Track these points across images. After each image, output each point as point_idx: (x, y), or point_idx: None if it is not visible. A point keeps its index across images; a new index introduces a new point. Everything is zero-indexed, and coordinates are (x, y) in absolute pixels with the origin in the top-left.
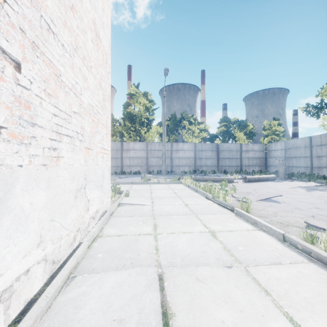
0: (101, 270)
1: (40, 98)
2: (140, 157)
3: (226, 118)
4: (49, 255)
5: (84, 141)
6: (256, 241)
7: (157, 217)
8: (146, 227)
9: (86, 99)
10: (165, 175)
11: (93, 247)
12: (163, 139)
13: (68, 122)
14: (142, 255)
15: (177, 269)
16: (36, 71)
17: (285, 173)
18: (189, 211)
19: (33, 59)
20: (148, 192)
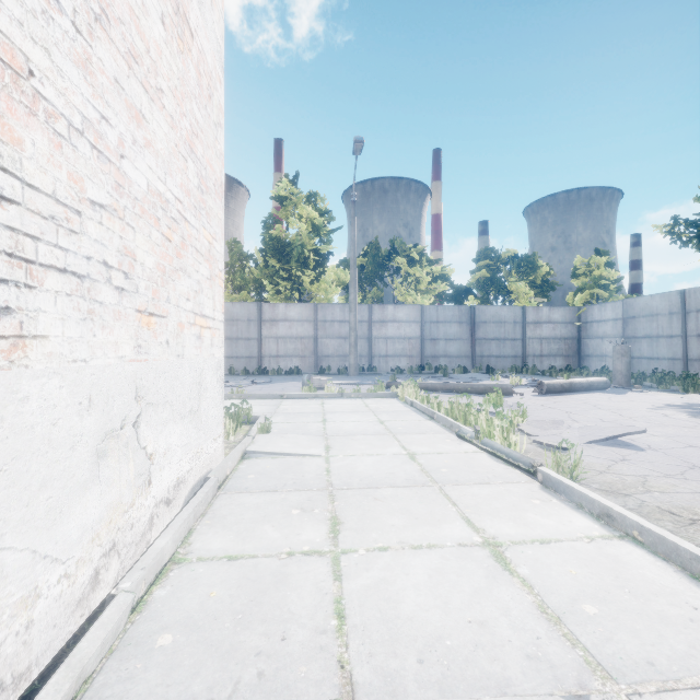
0: None
1: None
2: (301, 337)
3: (490, 250)
4: None
5: (134, 291)
6: (627, 582)
7: (339, 495)
8: (310, 526)
9: (140, 175)
10: (357, 377)
11: (152, 602)
12: (352, 296)
13: (69, 229)
14: (295, 640)
15: None
16: None
17: (628, 373)
18: (422, 474)
19: None
20: (318, 419)
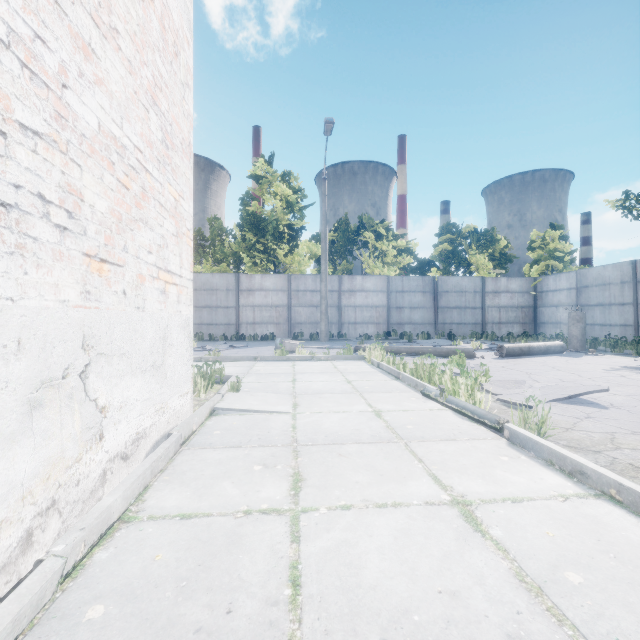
0: None
1: None
2: (276, 305)
3: (452, 225)
4: None
5: (81, 233)
6: (611, 546)
7: (303, 451)
8: (271, 483)
9: (89, 112)
10: (327, 342)
11: (91, 566)
12: (323, 267)
13: None
14: (241, 614)
15: None
16: None
17: (583, 338)
18: (387, 430)
19: None
20: (288, 379)
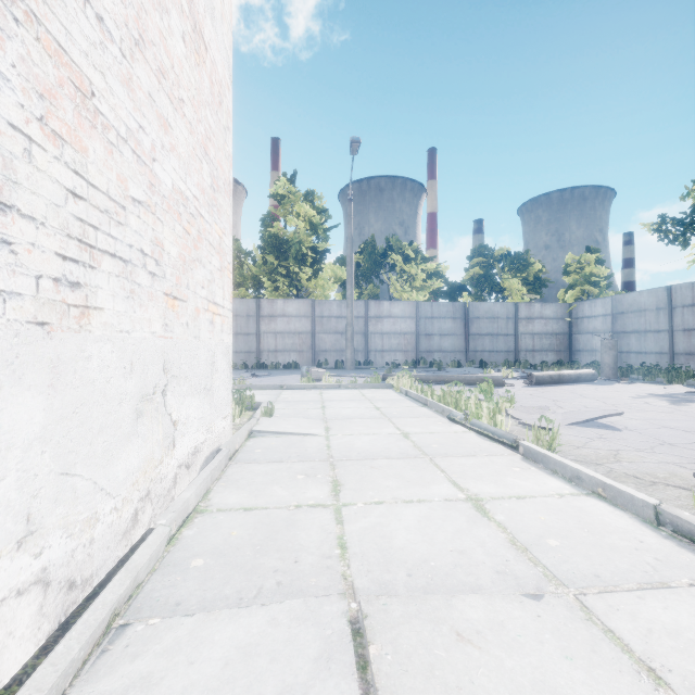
0: (198, 604)
1: (27, 138)
2: (299, 332)
3: (484, 248)
4: (58, 568)
5: (163, 277)
6: (587, 525)
7: (339, 464)
8: (314, 487)
9: (167, 176)
10: (353, 371)
11: (183, 539)
12: (349, 292)
13: (117, 221)
14: (305, 563)
15: (400, 603)
16: (12, 60)
17: (616, 366)
18: (414, 449)
19: (1, 22)
20: (318, 406)
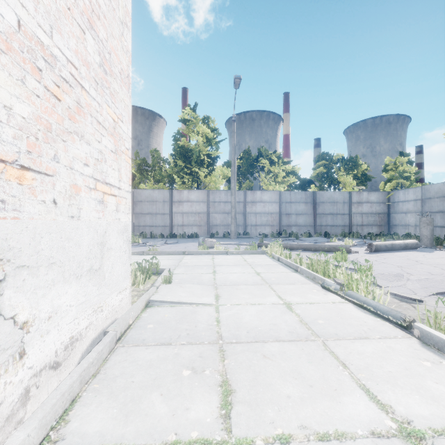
0: None
1: None
2: (198, 212)
3: (326, 154)
4: None
5: None
6: None
7: (228, 350)
8: (200, 396)
9: (3, 4)
10: (236, 239)
11: None
12: (233, 185)
13: None
14: None
15: None
16: None
17: (432, 237)
18: (302, 326)
19: None
20: (210, 271)
